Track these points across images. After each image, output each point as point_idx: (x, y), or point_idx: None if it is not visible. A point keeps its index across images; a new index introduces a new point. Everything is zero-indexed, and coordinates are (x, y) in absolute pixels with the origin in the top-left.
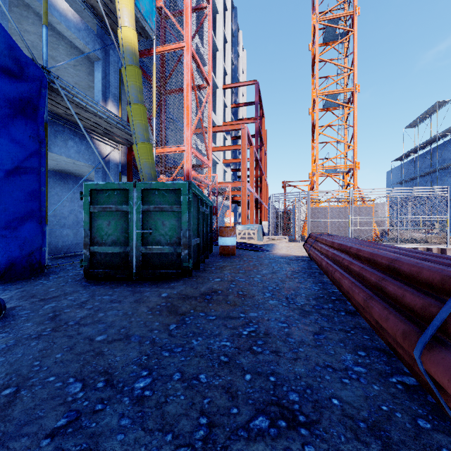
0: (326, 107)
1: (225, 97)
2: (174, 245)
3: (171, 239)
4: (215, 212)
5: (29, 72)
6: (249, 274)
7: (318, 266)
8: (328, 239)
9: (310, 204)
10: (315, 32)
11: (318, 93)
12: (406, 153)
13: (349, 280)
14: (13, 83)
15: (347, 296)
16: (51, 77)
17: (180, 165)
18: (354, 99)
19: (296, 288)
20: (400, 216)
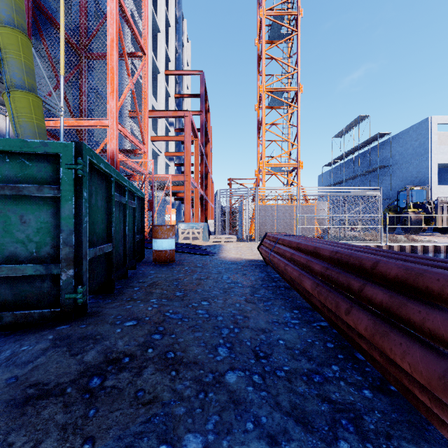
0: (271, 105)
1: (168, 86)
2: (46, 261)
3: (40, 249)
4: (151, 207)
5: None
6: (191, 299)
7: (281, 276)
8: (302, 243)
9: (258, 201)
10: (261, 26)
11: (265, 88)
12: (334, 159)
13: (426, 354)
14: None
15: (363, 350)
16: None
17: (102, 144)
18: (298, 98)
19: (266, 326)
20: (343, 215)
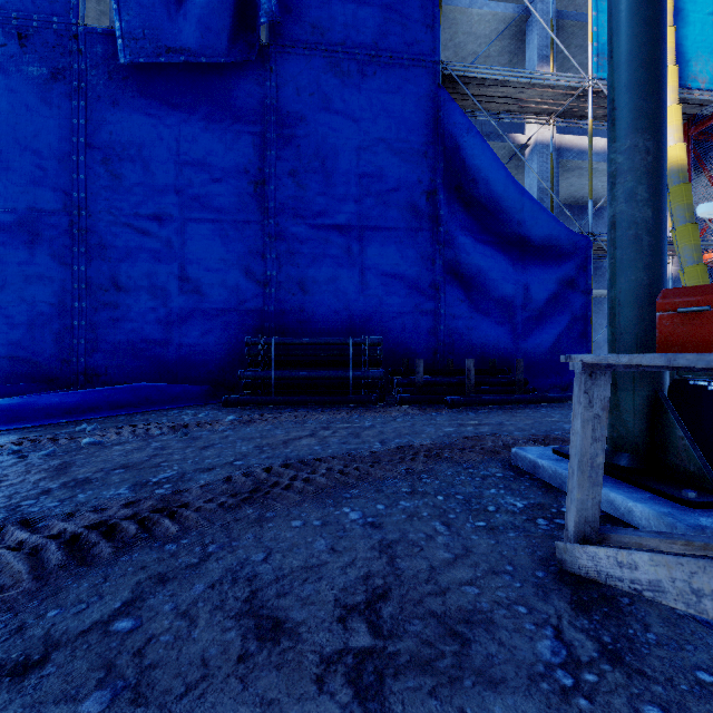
0: None
1: None
2: (712, 375)
3: None
4: None
5: (580, 245)
6: None
7: None
8: None
9: None
10: None
11: None
12: None
13: None
14: (571, 259)
15: None
16: (594, 238)
17: None
18: None
19: None
20: None
